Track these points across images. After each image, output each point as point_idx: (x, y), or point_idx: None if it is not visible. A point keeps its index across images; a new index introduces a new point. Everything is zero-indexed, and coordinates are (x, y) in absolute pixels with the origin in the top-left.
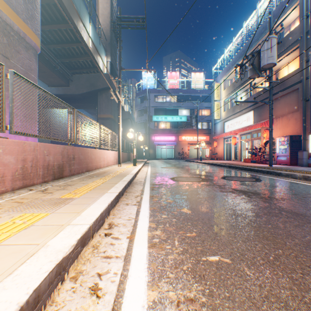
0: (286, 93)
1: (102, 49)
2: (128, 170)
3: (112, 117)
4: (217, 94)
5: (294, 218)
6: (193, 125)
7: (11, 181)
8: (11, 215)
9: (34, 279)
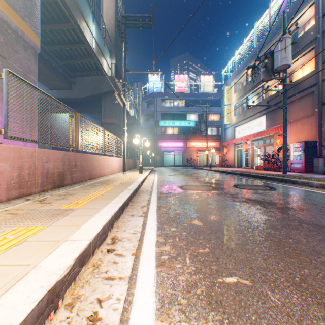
0: (301, 97)
1: (107, 51)
2: (133, 178)
3: (117, 122)
4: (227, 97)
5: (317, 231)
6: (202, 131)
7: (6, 191)
8: (2, 229)
9: (19, 311)
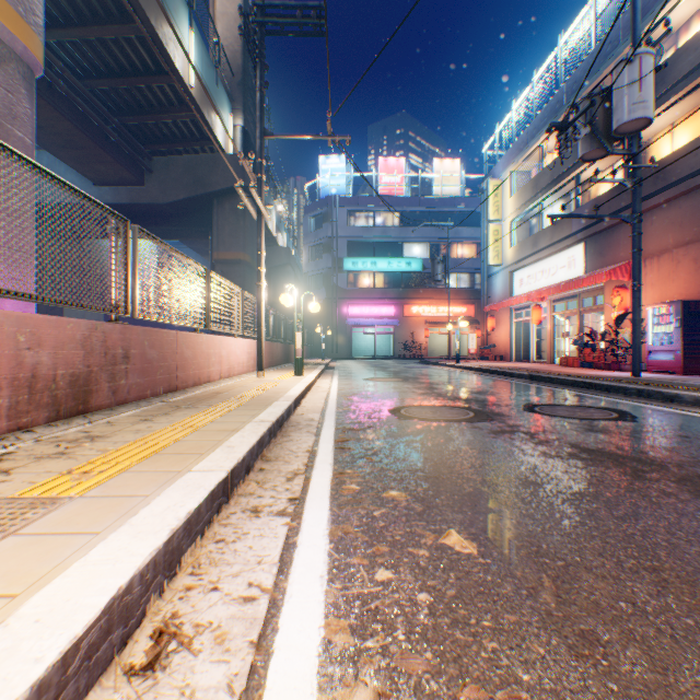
0: (671, 198)
1: (223, 96)
2: (278, 388)
3: (248, 258)
4: (495, 205)
5: None
6: (439, 279)
7: None
8: None
9: None
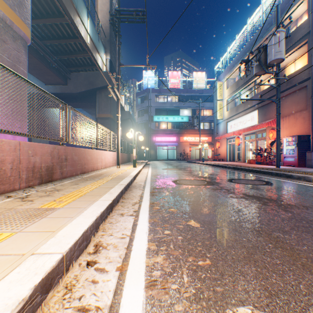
0: (294, 91)
1: (101, 46)
2: (126, 172)
3: (112, 116)
4: (220, 93)
5: None
6: (195, 125)
7: None
8: None
9: None
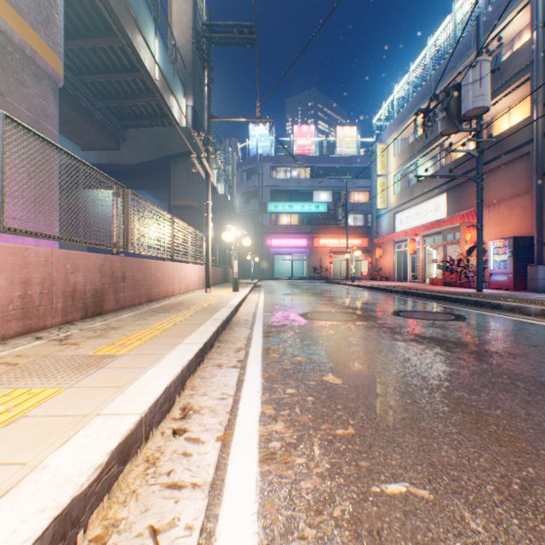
0: (507, 161)
1: (178, 84)
2: (223, 300)
3: (197, 204)
4: (382, 163)
5: (543, 395)
6: (340, 219)
7: (0, 323)
8: None
9: None
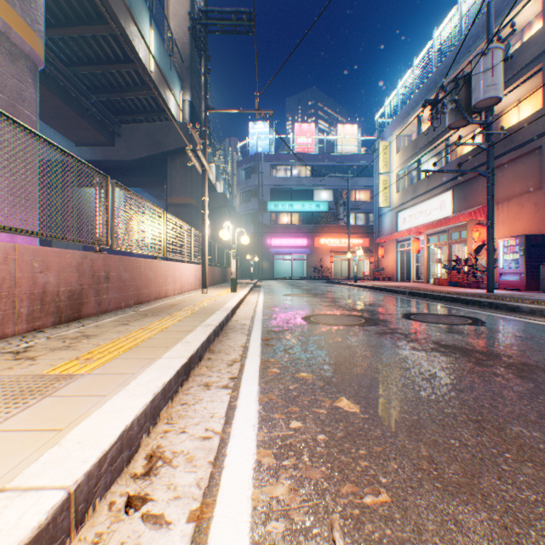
0: (517, 156)
1: (175, 78)
2: (219, 302)
3: (194, 202)
4: (384, 161)
5: None
6: (341, 218)
7: None
8: None
9: None
